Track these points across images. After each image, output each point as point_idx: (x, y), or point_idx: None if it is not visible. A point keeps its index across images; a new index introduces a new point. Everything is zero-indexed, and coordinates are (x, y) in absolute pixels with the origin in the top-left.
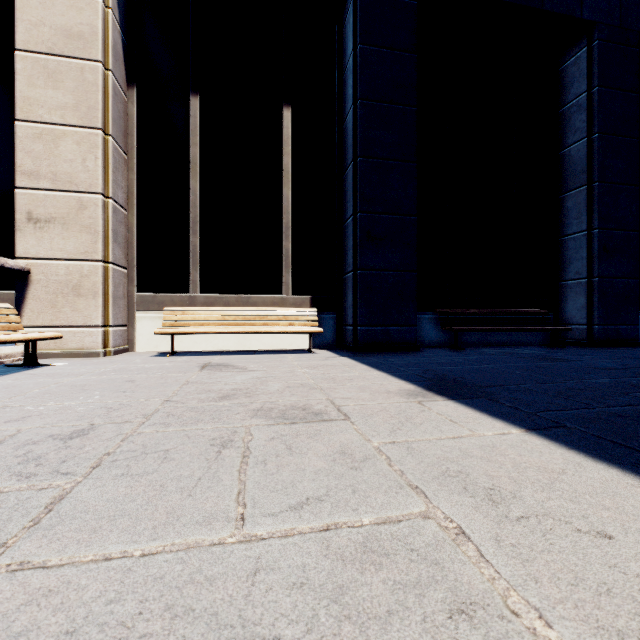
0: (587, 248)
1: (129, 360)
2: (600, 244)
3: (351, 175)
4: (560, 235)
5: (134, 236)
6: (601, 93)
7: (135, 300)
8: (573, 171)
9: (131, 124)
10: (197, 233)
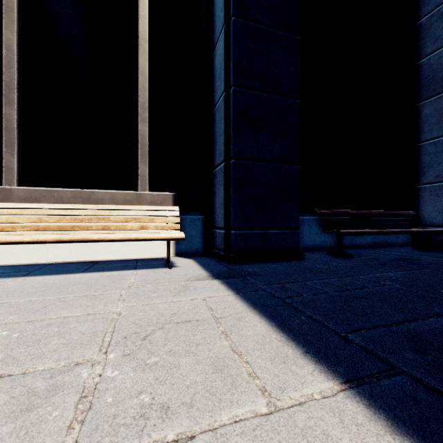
0: None
1: None
2: None
3: (222, 43)
4: (418, 141)
5: None
6: None
7: None
8: (433, 78)
9: None
10: (13, 103)
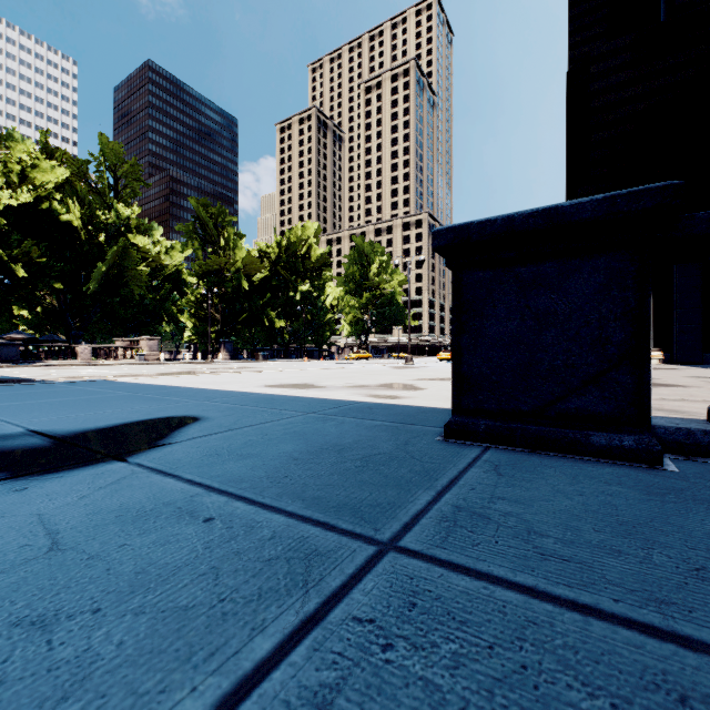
0: None
1: None
2: None
3: (675, 314)
4: None
5: None
6: None
7: None
8: None
9: None
10: None
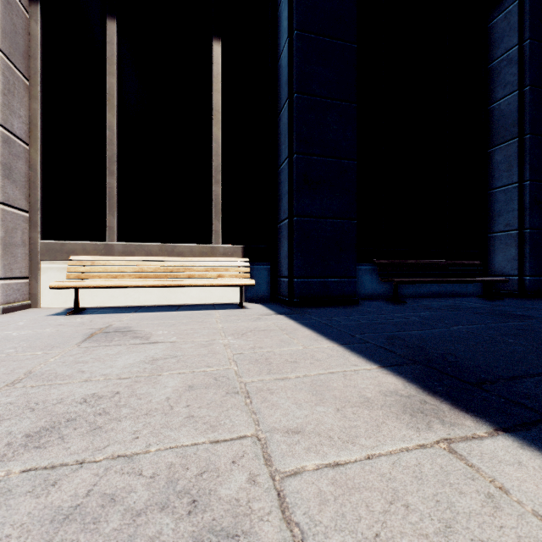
0: (518, 200)
1: (10, 322)
2: (532, 196)
3: (286, 114)
4: (489, 188)
5: (38, 175)
6: (532, 46)
7: (39, 248)
8: (503, 124)
9: (34, 45)
10: (114, 174)
